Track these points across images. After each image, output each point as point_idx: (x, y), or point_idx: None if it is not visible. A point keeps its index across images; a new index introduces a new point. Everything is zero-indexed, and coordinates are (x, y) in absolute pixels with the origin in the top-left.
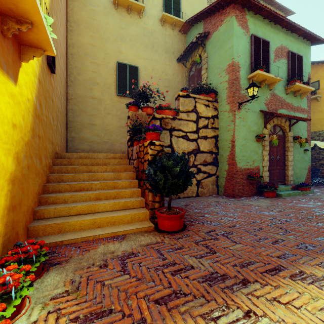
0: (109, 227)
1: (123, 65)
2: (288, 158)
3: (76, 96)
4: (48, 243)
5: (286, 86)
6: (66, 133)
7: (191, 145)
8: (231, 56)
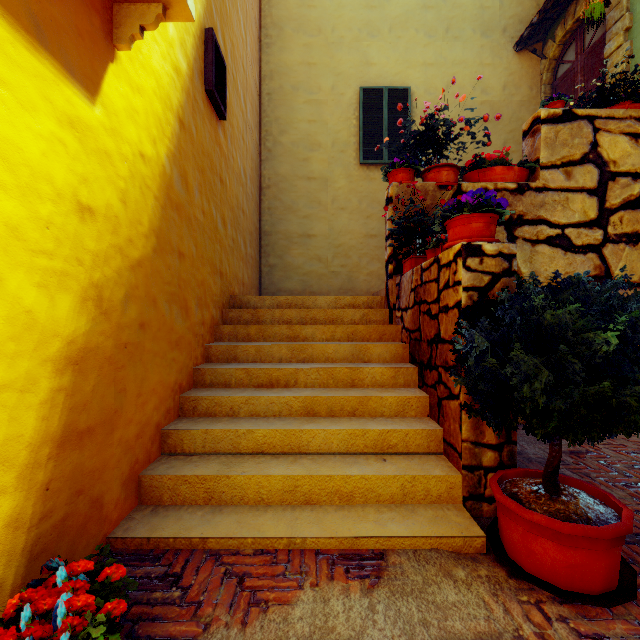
0: (334, 507)
1: (375, 92)
2: None
3: (277, 180)
4: (171, 539)
5: None
6: (259, 259)
7: (578, 263)
8: None
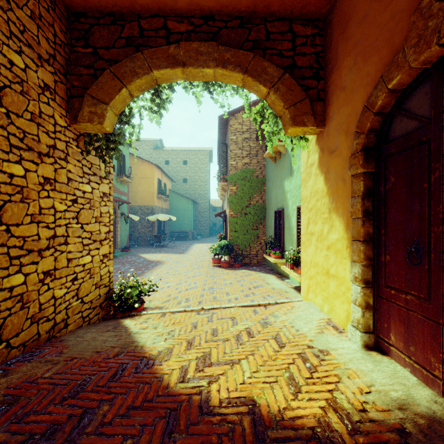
0: None
1: None
2: (118, 229)
3: None
4: None
5: (117, 176)
6: None
7: None
8: None
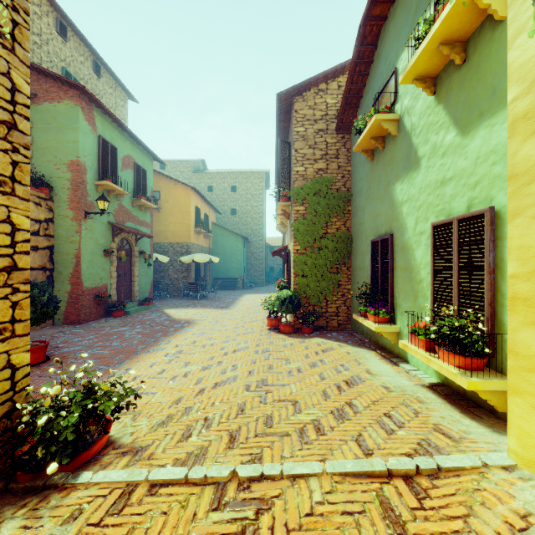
0: None
1: None
2: (135, 274)
3: None
4: None
5: (133, 199)
6: None
7: None
8: (75, 152)
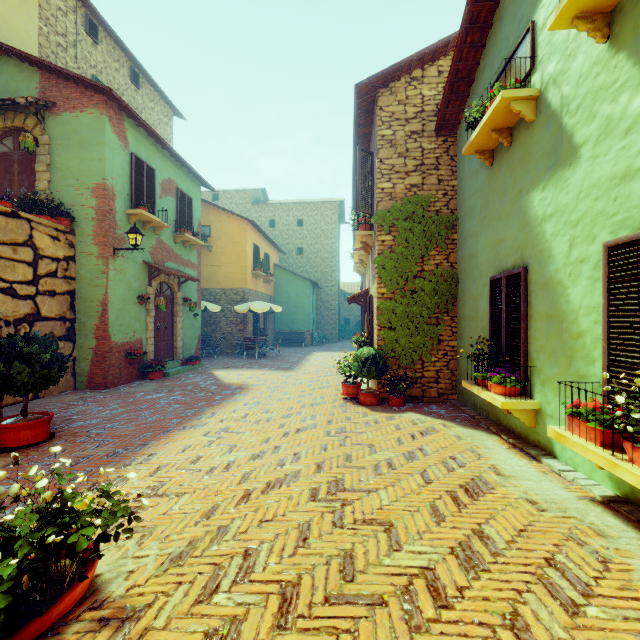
0: None
1: None
2: (177, 326)
3: None
4: None
5: (175, 233)
6: None
7: (22, 306)
8: (101, 173)
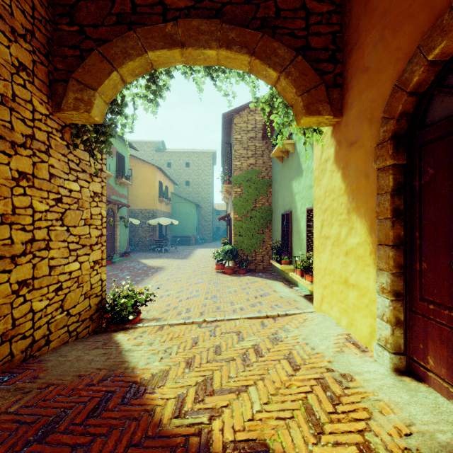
0: None
1: None
2: (117, 233)
3: None
4: None
5: (116, 178)
6: None
7: None
8: None
